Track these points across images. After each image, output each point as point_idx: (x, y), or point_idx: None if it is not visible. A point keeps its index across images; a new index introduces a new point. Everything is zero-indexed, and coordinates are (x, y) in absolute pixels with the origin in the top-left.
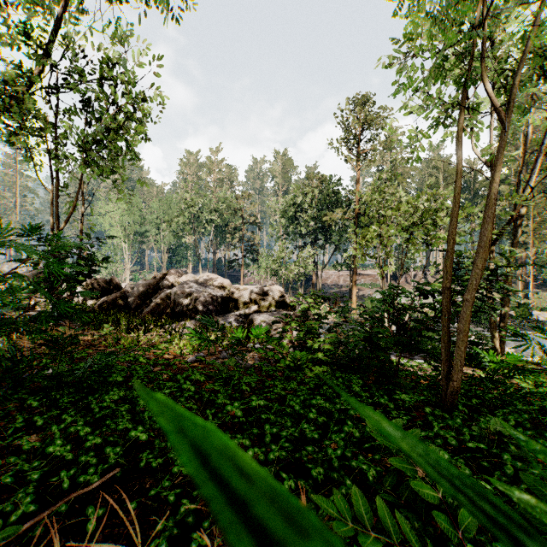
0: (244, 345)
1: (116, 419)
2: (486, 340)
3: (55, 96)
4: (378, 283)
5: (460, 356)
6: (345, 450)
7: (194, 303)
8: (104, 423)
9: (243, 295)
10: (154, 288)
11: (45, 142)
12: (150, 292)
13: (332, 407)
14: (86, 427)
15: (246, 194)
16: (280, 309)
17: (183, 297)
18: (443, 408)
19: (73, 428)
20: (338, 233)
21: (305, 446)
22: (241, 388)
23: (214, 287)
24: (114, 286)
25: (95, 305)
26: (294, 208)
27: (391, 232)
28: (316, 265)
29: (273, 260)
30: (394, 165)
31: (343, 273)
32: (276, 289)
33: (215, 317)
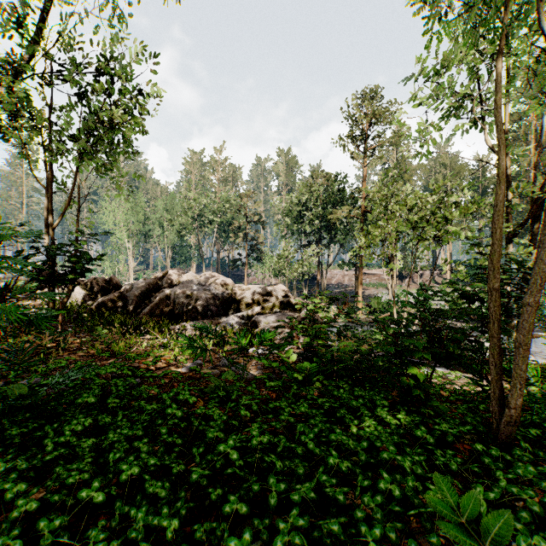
0: (247, 350)
1: (71, 463)
2: (509, 345)
3: (48, 84)
4: (383, 282)
5: (520, 377)
6: (386, 527)
7: (195, 304)
8: (53, 470)
9: (246, 295)
10: (154, 288)
11: (37, 134)
12: (150, 292)
13: (357, 445)
14: (20, 483)
15: (250, 192)
16: (285, 310)
17: (183, 297)
18: (494, 441)
19: (2, 485)
20: (344, 232)
21: (328, 522)
22: (240, 411)
23: (215, 287)
24: (114, 286)
25: (92, 305)
26: (298, 207)
27: (402, 229)
28: (321, 264)
29: (277, 259)
30: (400, 162)
31: (348, 272)
32: (280, 289)
33: (217, 318)
